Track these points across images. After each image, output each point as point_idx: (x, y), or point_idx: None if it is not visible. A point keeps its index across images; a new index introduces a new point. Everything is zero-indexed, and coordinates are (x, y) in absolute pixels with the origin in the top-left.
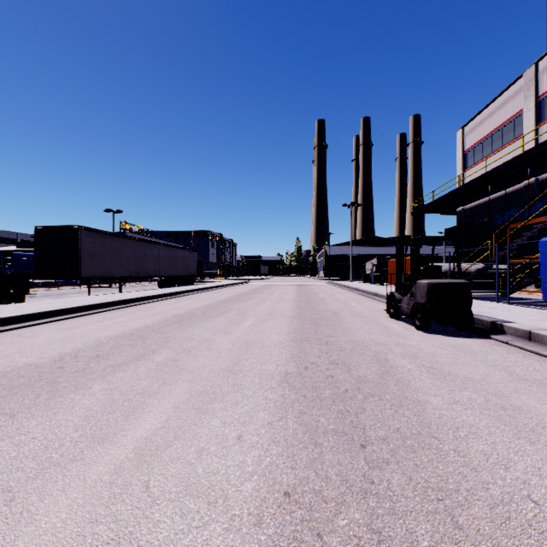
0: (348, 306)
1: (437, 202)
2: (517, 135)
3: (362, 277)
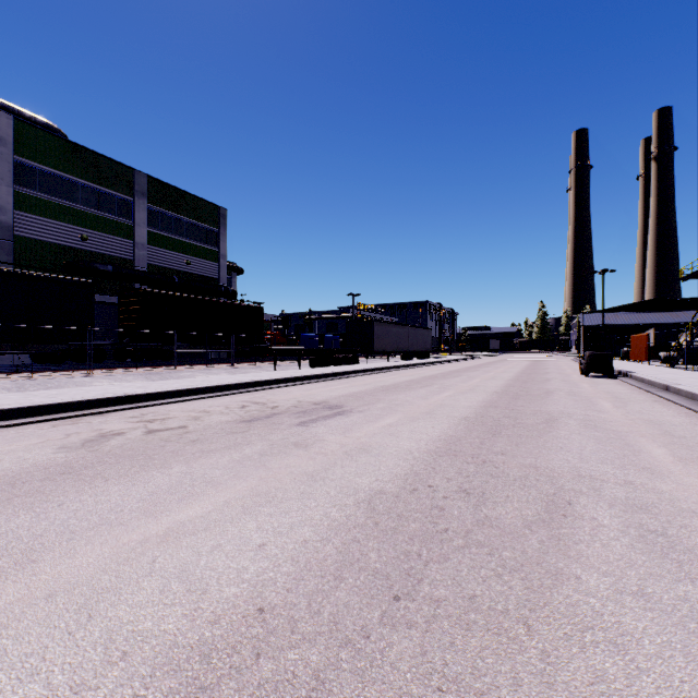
0: (561, 371)
1: None
2: None
3: (620, 353)
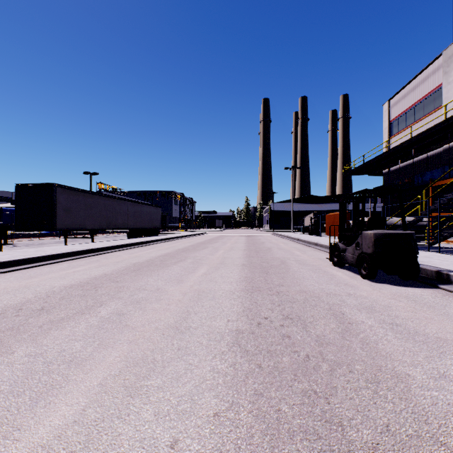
0: (293, 255)
1: (366, 165)
2: (437, 106)
3: (302, 229)
